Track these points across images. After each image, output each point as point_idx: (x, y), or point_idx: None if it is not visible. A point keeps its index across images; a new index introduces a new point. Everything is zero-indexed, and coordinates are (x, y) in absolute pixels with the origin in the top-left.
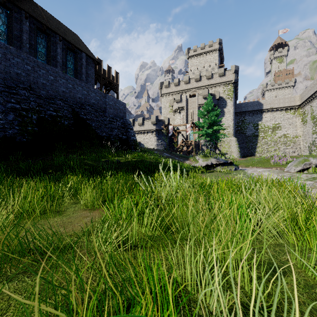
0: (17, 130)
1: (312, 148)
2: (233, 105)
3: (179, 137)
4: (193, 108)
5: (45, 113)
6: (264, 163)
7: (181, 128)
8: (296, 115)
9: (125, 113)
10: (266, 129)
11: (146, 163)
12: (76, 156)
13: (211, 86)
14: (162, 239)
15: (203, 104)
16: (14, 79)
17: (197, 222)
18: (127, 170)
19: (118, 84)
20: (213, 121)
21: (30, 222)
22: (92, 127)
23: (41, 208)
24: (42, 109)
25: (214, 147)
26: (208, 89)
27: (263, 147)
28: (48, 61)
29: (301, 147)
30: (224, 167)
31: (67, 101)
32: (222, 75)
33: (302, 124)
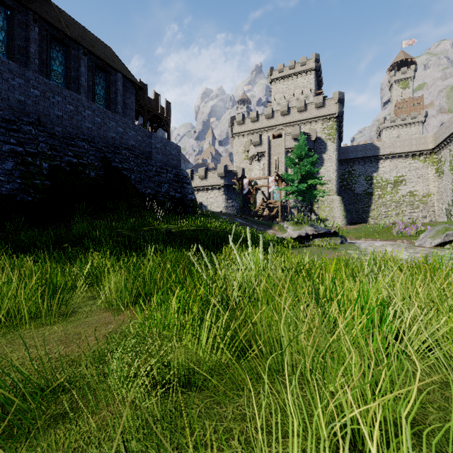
0: (19, 184)
1: (451, 212)
2: (336, 149)
3: (258, 196)
4: (278, 154)
5: (61, 160)
6: (383, 233)
7: (261, 183)
8: (428, 164)
9: (180, 160)
10: (384, 184)
11: (209, 234)
12: (106, 223)
13: (304, 122)
14: (233, 370)
15: (292, 148)
16: (15, 110)
17: (295, 337)
18: (181, 244)
19: (170, 119)
20: (308, 172)
21: (11, 334)
22: (131, 180)
23: (32, 308)
24: (57, 154)
25: (309, 210)
26: (300, 126)
27: (379, 210)
28: (67, 85)
29: (436, 210)
30: (324, 239)
31: (94, 143)
32: (320, 105)
33: (437, 176)
